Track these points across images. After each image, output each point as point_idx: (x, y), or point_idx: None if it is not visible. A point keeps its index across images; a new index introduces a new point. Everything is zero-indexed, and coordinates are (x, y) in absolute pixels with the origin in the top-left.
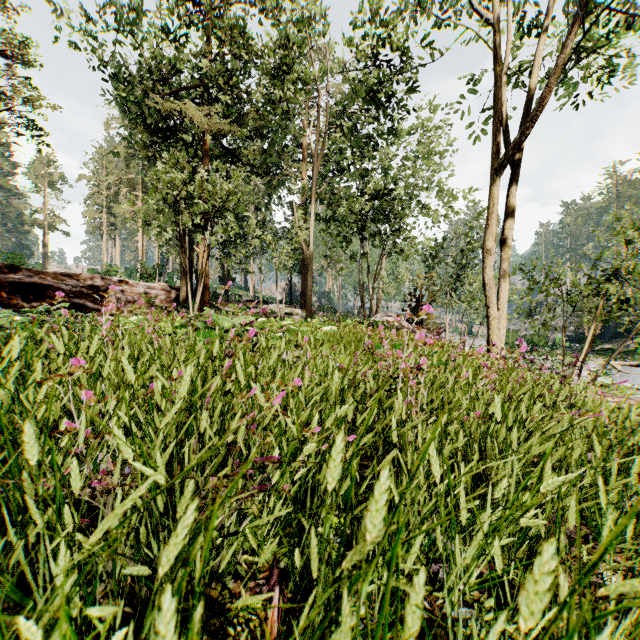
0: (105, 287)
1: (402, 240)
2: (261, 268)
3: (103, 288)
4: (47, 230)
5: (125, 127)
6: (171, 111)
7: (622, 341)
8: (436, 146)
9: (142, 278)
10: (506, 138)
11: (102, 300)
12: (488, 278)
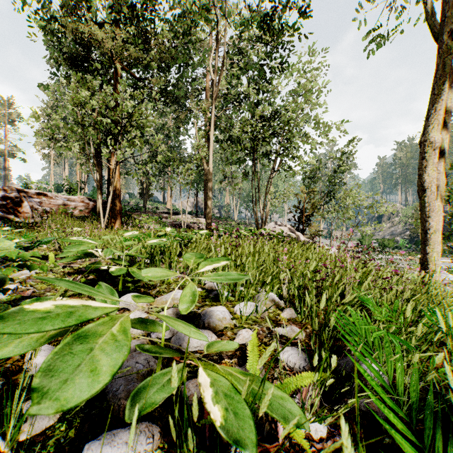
0: (20, 198)
1: (291, 158)
2: (171, 185)
3: (17, 199)
4: (8, 157)
5: (48, 60)
6: (80, 35)
7: (447, 243)
8: (315, 84)
9: (66, 192)
10: (428, 23)
11: (17, 210)
12: (428, 180)
